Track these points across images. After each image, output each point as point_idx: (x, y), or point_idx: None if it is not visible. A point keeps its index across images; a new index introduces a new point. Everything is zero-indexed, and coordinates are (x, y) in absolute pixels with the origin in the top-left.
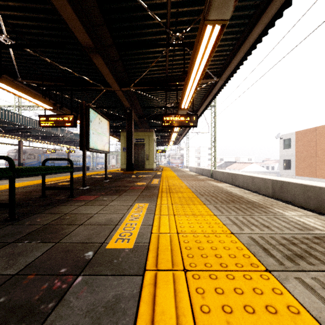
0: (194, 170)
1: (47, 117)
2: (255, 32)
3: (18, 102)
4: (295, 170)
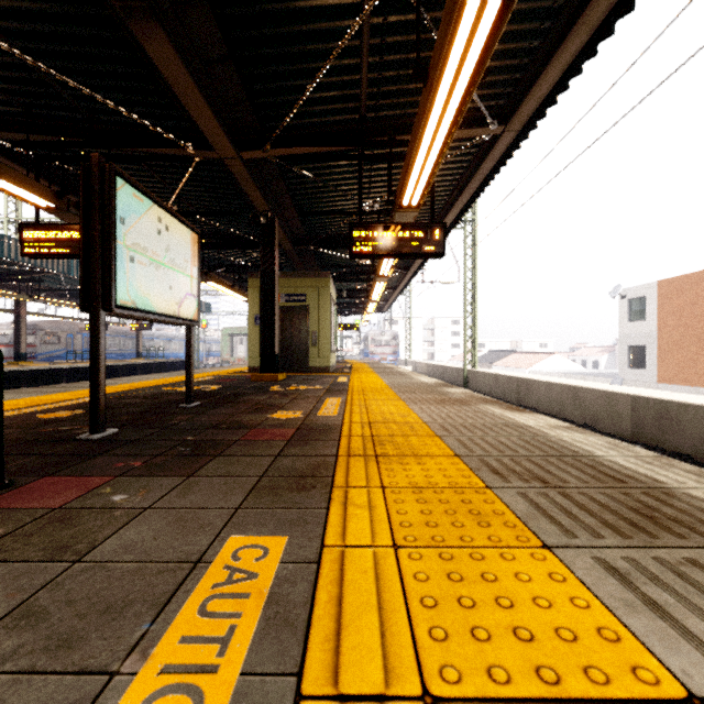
0: (424, 370)
1: (42, 229)
2: None
3: (14, 211)
4: (658, 371)
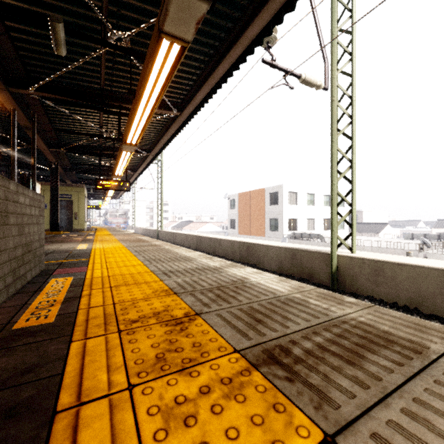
0: (141, 232)
1: None
2: (164, 139)
3: None
4: (238, 229)
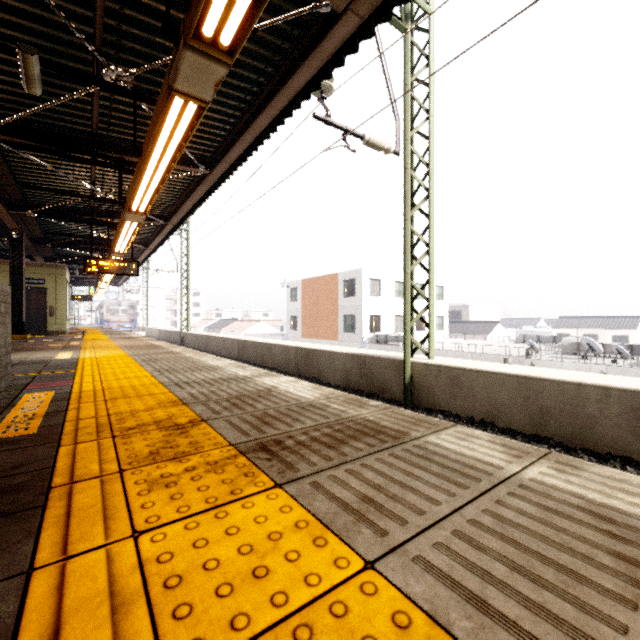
0: (157, 335)
1: None
2: (188, 204)
3: None
4: (301, 331)
